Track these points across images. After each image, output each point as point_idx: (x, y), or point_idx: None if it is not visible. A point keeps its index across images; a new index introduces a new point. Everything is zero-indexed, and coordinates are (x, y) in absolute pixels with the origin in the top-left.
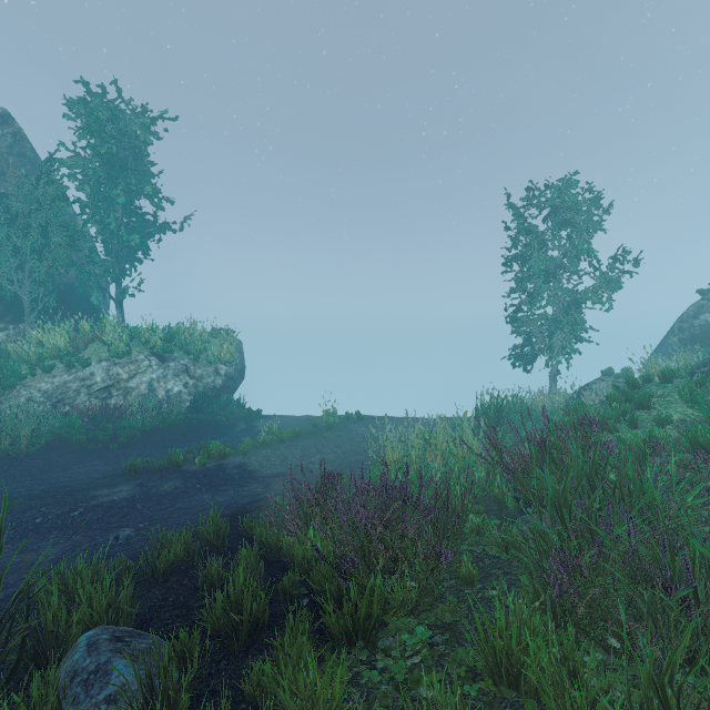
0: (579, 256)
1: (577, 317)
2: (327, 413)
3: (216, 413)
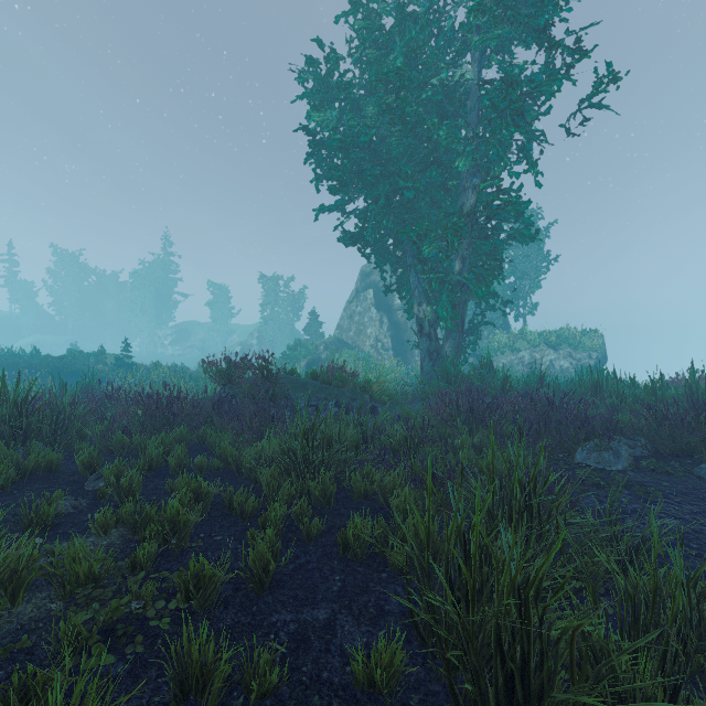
0: None
1: None
2: None
3: None
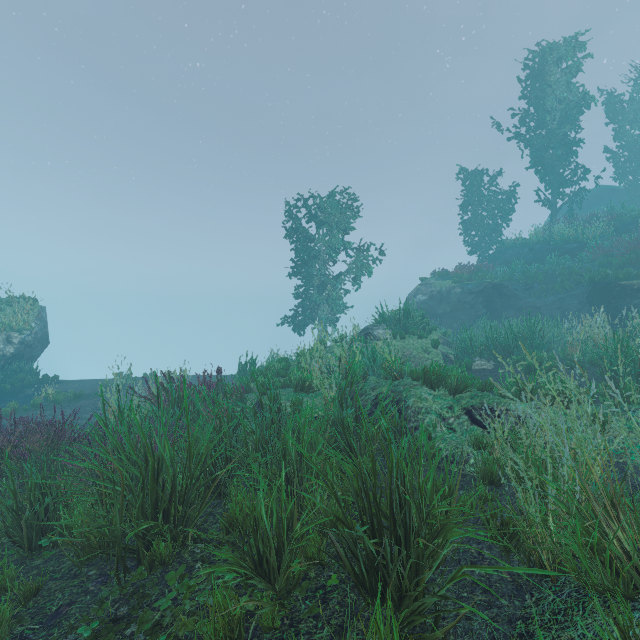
0: (339, 250)
1: (338, 295)
2: (121, 375)
3: (0, 381)
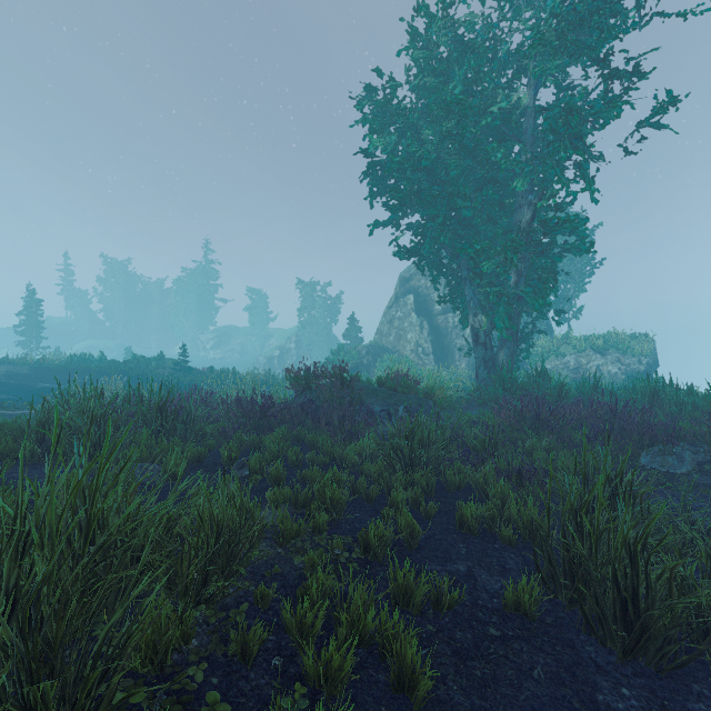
0: None
1: None
2: None
3: None
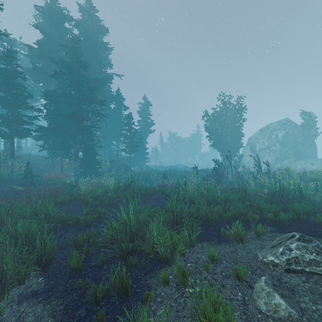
0: None
1: None
2: None
3: None
